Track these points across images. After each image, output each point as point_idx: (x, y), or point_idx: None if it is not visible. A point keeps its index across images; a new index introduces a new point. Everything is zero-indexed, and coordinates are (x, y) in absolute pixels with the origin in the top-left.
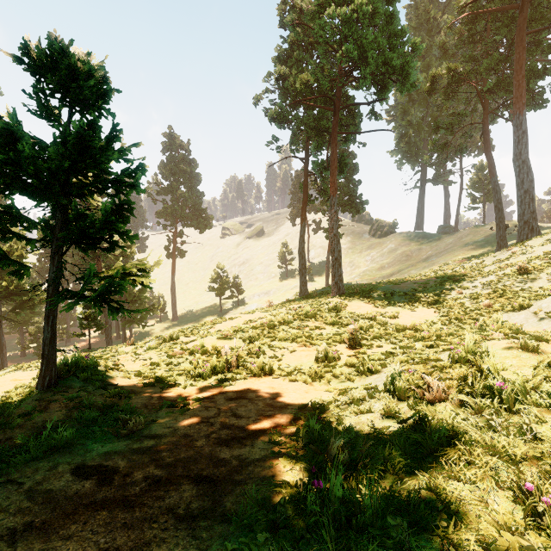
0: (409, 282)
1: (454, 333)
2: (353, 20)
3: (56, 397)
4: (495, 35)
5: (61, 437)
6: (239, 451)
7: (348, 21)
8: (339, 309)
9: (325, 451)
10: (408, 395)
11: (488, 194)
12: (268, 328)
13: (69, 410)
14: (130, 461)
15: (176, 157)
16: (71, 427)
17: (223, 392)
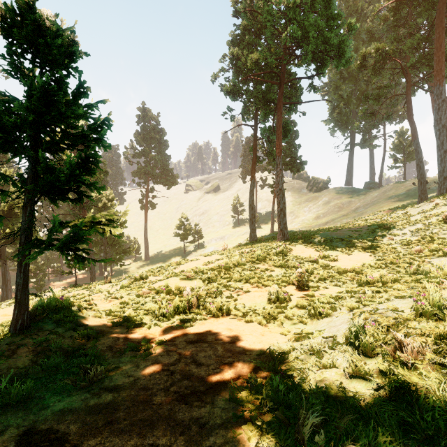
0: (344, 230)
1: (398, 278)
2: (297, 5)
3: (26, 340)
4: (417, 18)
5: (17, 392)
6: (199, 412)
7: (292, 6)
8: (285, 253)
9: (294, 421)
10: (376, 352)
11: (408, 155)
12: (224, 270)
13: (36, 355)
14: (83, 424)
15: (148, 126)
16: (34, 374)
17: (184, 333)
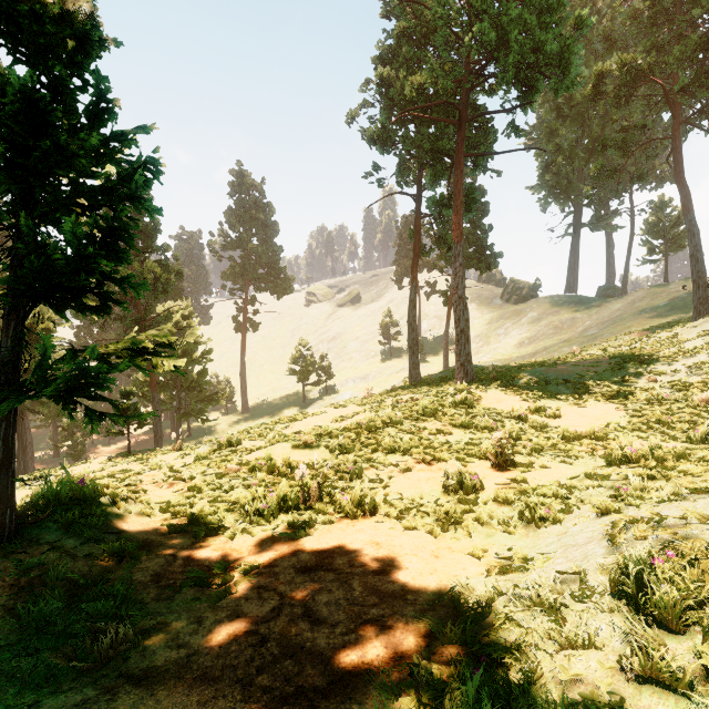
0: (568, 364)
1: (686, 453)
2: None
3: (2, 564)
4: (692, 9)
5: None
6: None
7: None
8: (471, 403)
9: None
10: (687, 621)
11: (672, 241)
12: (367, 432)
13: (14, 594)
14: None
15: (246, 200)
16: (1, 637)
17: (293, 550)
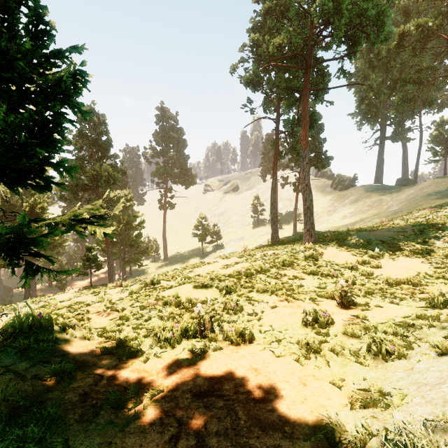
0: (381, 230)
1: None
2: None
3: None
4: None
5: None
6: None
7: None
8: (316, 257)
9: None
10: None
11: None
12: (245, 277)
13: None
14: None
15: (166, 126)
16: None
17: (191, 374)
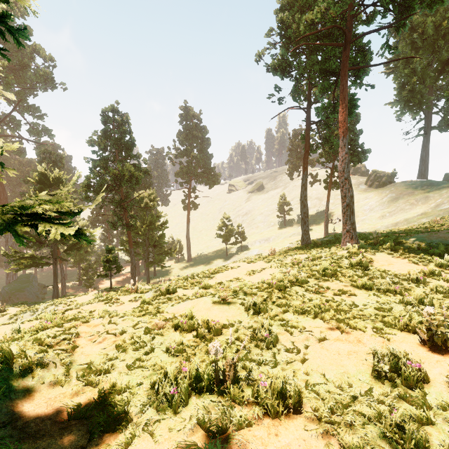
0: (442, 232)
1: None
2: None
3: None
4: None
5: None
6: None
7: None
8: (366, 265)
9: None
10: None
11: None
12: (277, 290)
13: None
14: None
15: (190, 125)
16: None
17: None
